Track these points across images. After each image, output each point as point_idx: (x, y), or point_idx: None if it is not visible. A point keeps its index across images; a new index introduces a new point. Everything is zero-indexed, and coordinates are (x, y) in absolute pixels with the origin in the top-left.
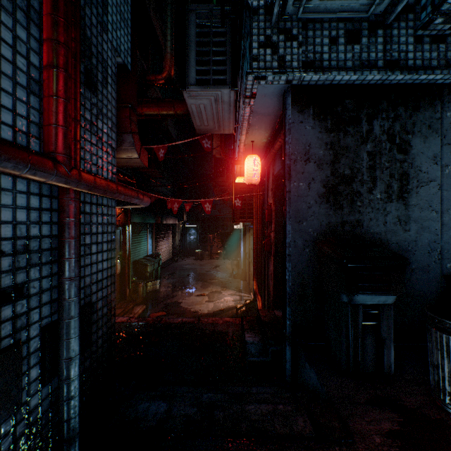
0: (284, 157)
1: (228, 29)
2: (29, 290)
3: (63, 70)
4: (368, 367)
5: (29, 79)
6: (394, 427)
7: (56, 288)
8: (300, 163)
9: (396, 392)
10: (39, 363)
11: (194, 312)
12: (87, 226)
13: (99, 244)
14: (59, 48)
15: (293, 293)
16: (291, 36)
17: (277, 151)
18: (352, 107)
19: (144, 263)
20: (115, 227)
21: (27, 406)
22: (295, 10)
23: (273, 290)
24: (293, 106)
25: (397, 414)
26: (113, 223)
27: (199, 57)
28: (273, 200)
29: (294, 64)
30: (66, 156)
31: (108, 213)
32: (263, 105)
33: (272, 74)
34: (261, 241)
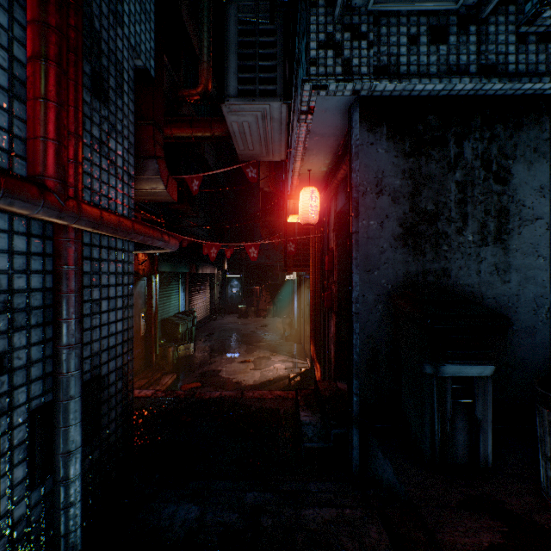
0: (350, 189)
1: (279, 26)
2: (11, 362)
3: (54, 64)
4: (458, 458)
5: (11, 79)
6: (496, 540)
7: (50, 358)
8: (370, 196)
9: (496, 492)
10: (26, 460)
11: (237, 383)
12: (95, 276)
13: (111, 299)
14: (49, 33)
15: (361, 361)
16: (359, 34)
17: (340, 181)
18: (437, 125)
19: (174, 322)
20: (133, 278)
21: (8, 519)
22: (365, 1)
23: (334, 357)
24: (361, 124)
25: (500, 522)
26: (130, 273)
27: (241, 61)
28: (335, 244)
29: (363, 69)
30: (59, 181)
31: (124, 260)
32: (323, 123)
33: (335, 82)
34: (319, 295)
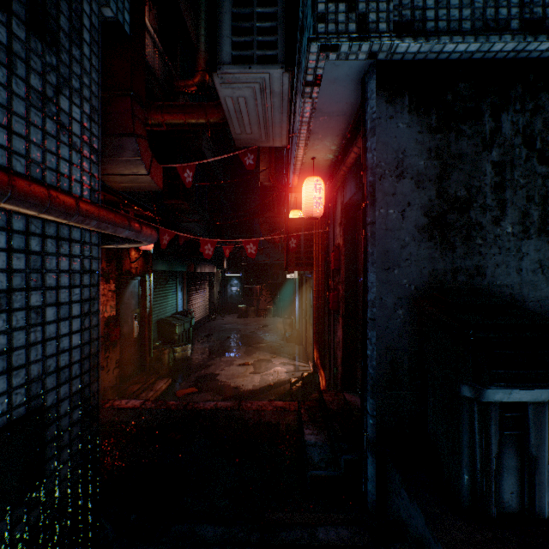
0: (364, 172)
1: None
2: None
3: None
4: (507, 504)
5: None
6: None
7: None
8: (389, 180)
9: None
10: None
11: (235, 388)
12: (34, 275)
13: (61, 305)
14: None
15: (379, 377)
16: None
17: (349, 168)
18: (469, 94)
19: (171, 323)
20: (98, 278)
21: None
22: None
23: (342, 365)
24: (379, 93)
25: None
26: (93, 271)
27: (236, 22)
28: (343, 239)
29: (381, 26)
30: None
31: (84, 254)
32: (332, 98)
33: (348, 41)
34: (323, 295)
